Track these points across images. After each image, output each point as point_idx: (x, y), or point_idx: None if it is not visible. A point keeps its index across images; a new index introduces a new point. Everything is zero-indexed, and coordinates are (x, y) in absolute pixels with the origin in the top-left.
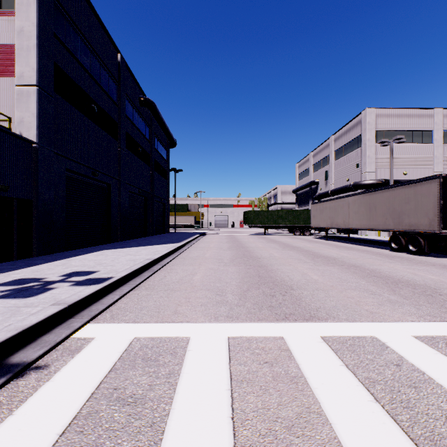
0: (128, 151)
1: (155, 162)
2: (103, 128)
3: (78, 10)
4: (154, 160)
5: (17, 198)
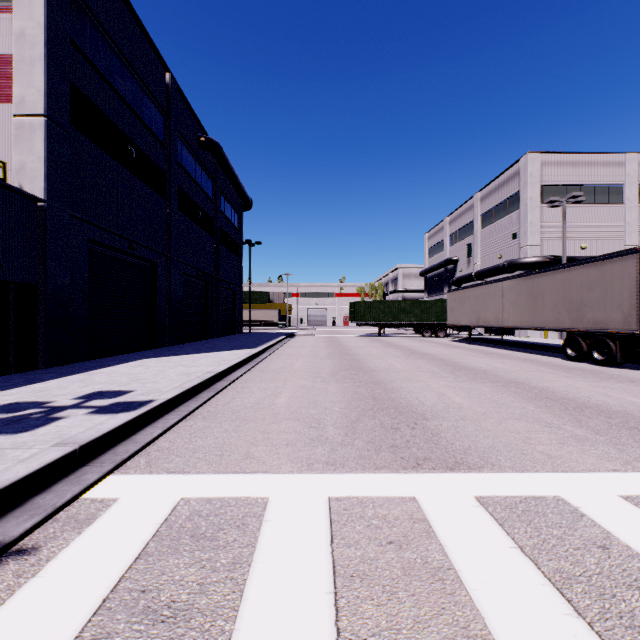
0: (182, 215)
1: (221, 231)
2: (144, 180)
3: (107, 6)
4: (219, 229)
5: (15, 282)
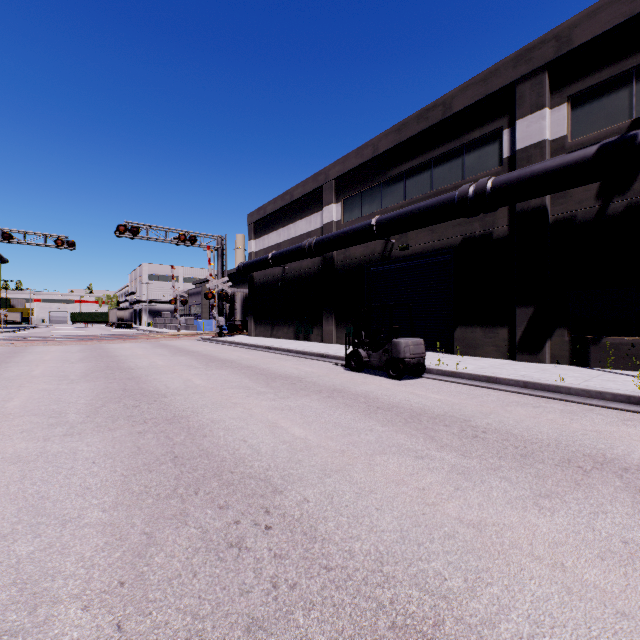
0: None
1: None
2: None
3: None
4: None
5: None
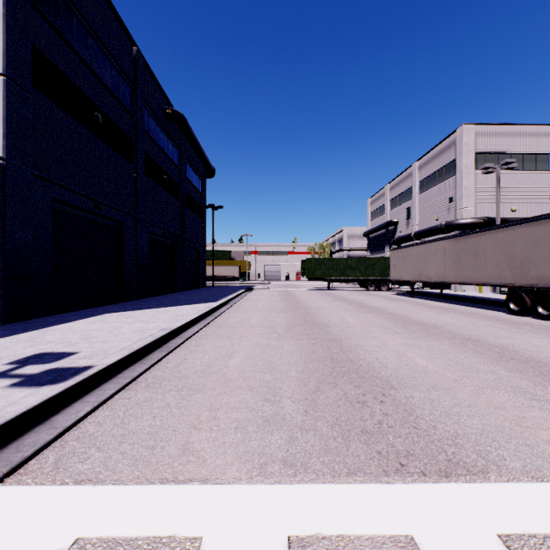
0: (149, 179)
1: (186, 195)
2: (111, 145)
3: None
4: (184, 193)
5: None
